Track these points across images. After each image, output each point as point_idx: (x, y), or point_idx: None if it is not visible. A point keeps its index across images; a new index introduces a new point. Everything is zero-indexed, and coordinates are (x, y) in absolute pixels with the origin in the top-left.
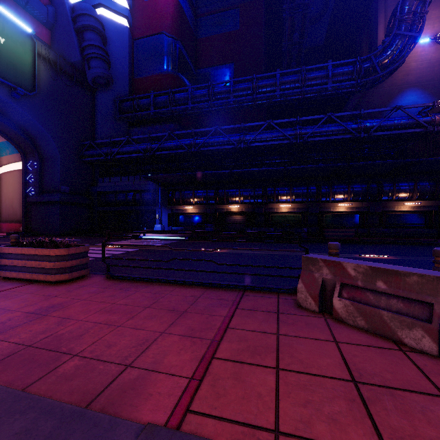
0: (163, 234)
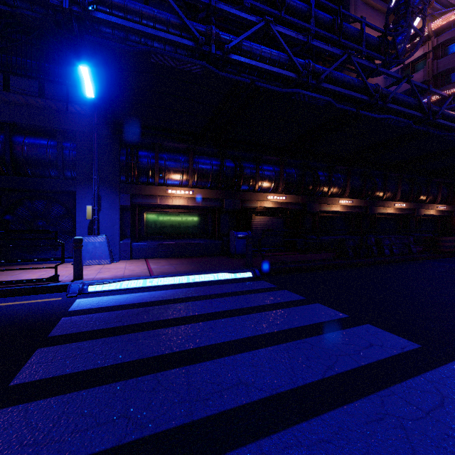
0: (128, 265)
